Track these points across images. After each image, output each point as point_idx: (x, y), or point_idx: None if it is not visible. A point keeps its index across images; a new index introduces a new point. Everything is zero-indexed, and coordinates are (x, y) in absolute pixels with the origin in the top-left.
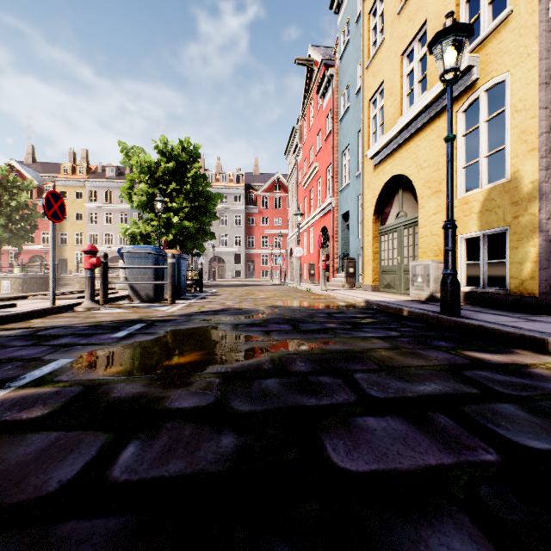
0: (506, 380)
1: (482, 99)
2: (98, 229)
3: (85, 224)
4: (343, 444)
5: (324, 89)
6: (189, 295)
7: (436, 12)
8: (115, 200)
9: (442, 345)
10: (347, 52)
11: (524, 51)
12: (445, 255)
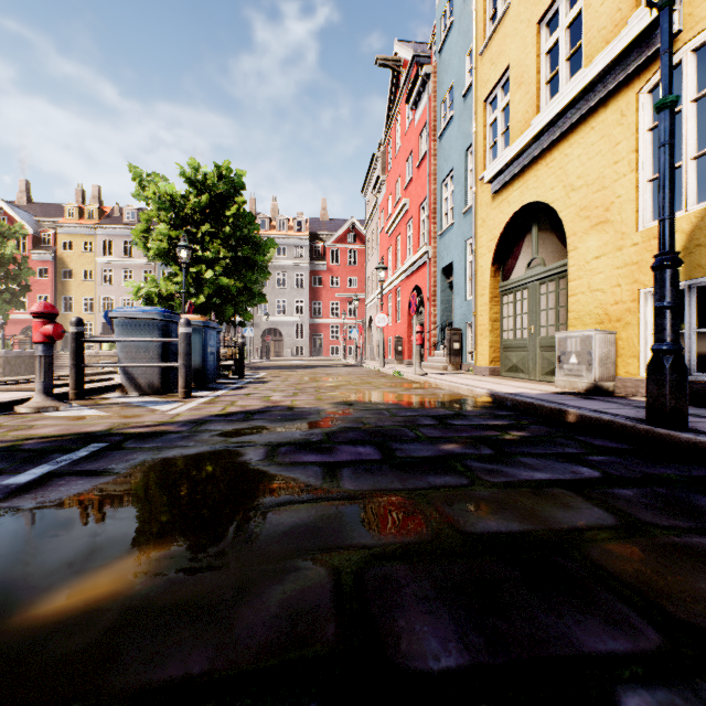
0: None
1: (688, 64)
2: (114, 291)
3: (97, 284)
4: None
5: (416, 96)
6: (222, 383)
7: None
8: (137, 253)
9: None
10: (449, 40)
11: None
12: (659, 316)
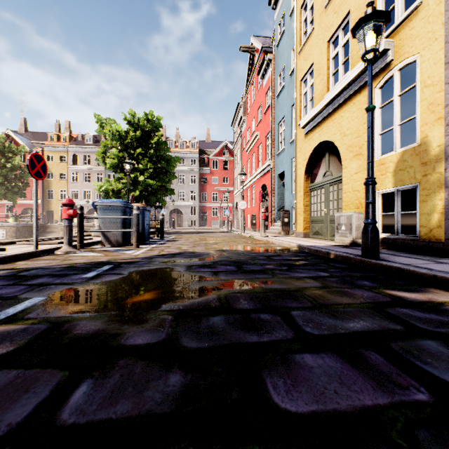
0: (426, 317)
1: (396, 77)
2: (79, 186)
3: (68, 182)
4: (283, 383)
5: (263, 71)
6: (152, 241)
7: (357, 5)
8: (93, 162)
9: (365, 284)
10: (282, 40)
11: (432, 35)
12: (366, 207)
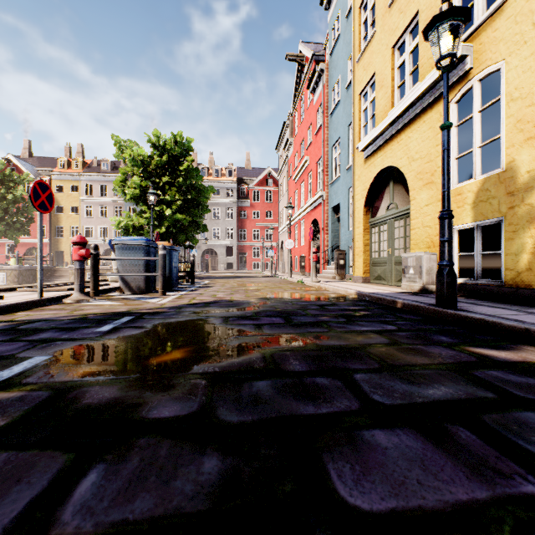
0: (522, 382)
1: (476, 89)
2: (93, 222)
3: (81, 217)
4: (351, 469)
5: (314, 84)
6: (181, 287)
7: (428, 3)
8: (110, 193)
9: (443, 340)
10: (337, 47)
11: (520, 38)
12: (441, 246)
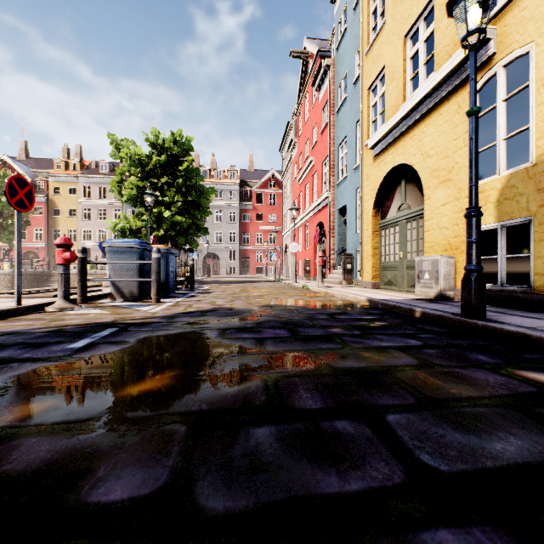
0: None
1: (500, 75)
2: (92, 225)
3: (79, 220)
4: None
5: (320, 81)
6: (179, 293)
7: None
8: (109, 196)
9: (483, 360)
10: (344, 41)
11: None
12: (468, 247)
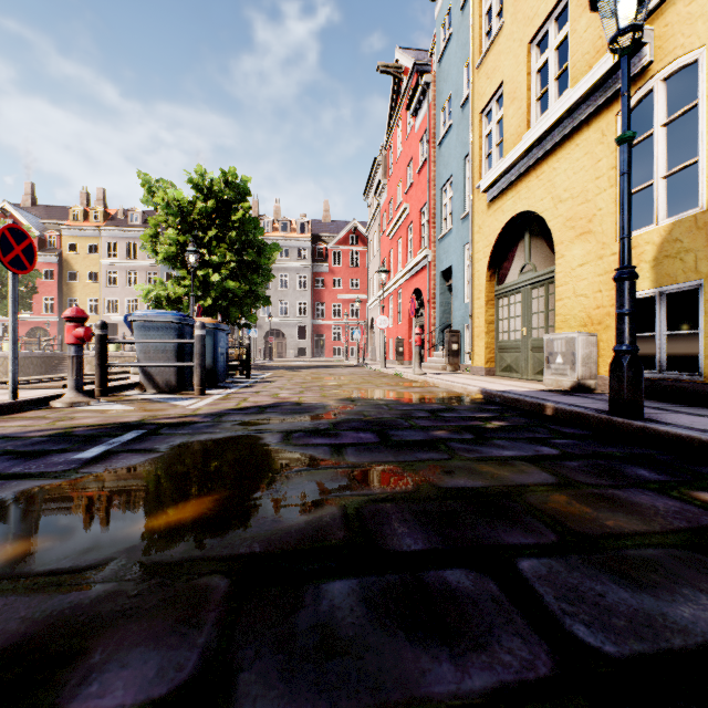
0: None
1: (658, 92)
2: (118, 293)
3: (101, 286)
4: None
5: (416, 104)
6: (231, 382)
7: None
8: (141, 255)
9: (645, 477)
10: (448, 50)
11: None
12: (619, 321)
